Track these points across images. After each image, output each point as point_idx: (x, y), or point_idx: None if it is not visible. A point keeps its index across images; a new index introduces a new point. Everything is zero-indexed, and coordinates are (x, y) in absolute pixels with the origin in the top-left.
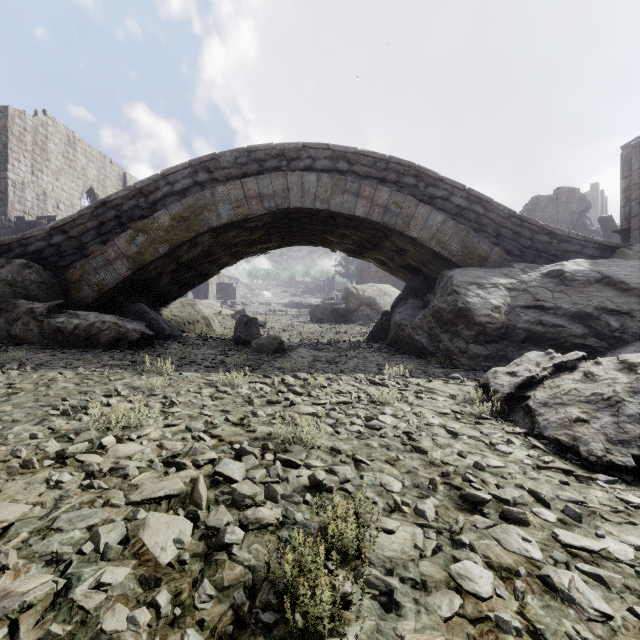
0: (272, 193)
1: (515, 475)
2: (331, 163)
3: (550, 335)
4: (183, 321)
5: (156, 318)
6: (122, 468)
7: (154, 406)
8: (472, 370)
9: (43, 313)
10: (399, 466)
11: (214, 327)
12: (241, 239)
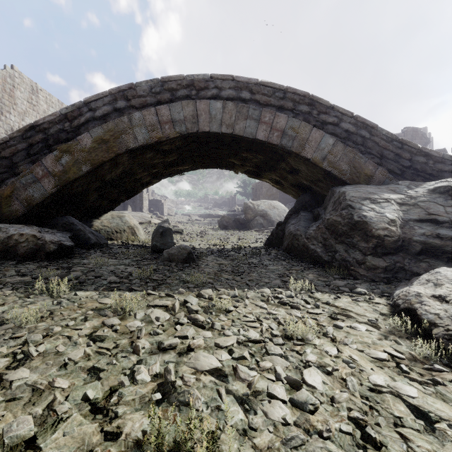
0: (183, 118)
1: None
2: (235, 92)
3: (448, 248)
4: (111, 230)
5: (82, 229)
6: None
7: None
8: (372, 282)
9: None
10: None
11: (138, 235)
12: (158, 161)
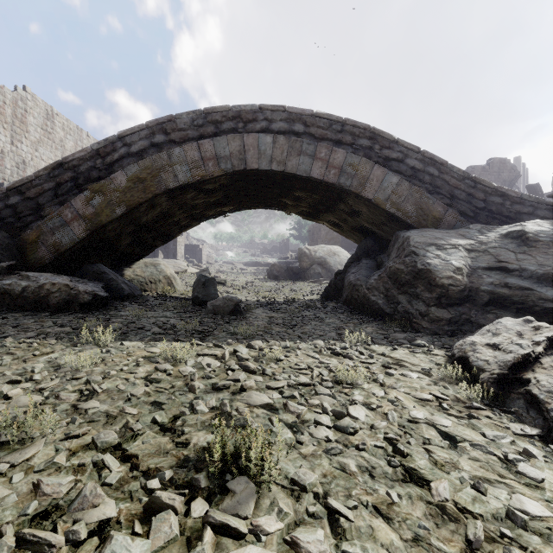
0: (228, 154)
1: None
2: (287, 125)
3: (517, 298)
4: (145, 280)
5: (115, 278)
6: None
7: (67, 398)
8: (435, 334)
9: None
10: (397, 521)
11: (176, 286)
12: (199, 201)
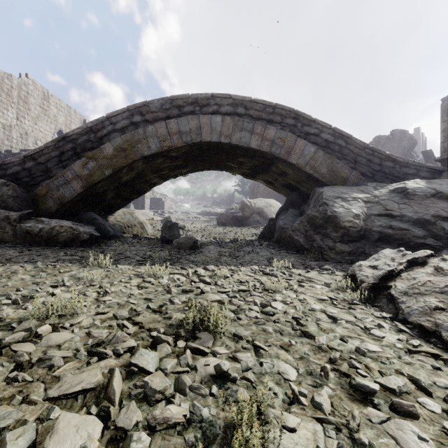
0: (188, 130)
1: (392, 360)
2: (232, 108)
3: (398, 236)
4: (124, 225)
5: (103, 223)
6: (49, 359)
7: (90, 295)
8: (339, 262)
9: (16, 219)
10: (292, 352)
11: (147, 229)
12: (166, 165)
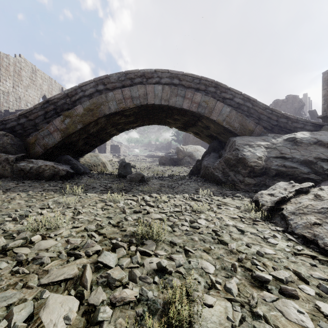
0: (138, 96)
1: (282, 259)
2: (170, 80)
3: (289, 172)
4: (91, 165)
5: (76, 163)
6: (40, 258)
7: (68, 214)
8: (247, 192)
9: (13, 160)
10: (212, 254)
11: (108, 168)
12: (122, 121)
